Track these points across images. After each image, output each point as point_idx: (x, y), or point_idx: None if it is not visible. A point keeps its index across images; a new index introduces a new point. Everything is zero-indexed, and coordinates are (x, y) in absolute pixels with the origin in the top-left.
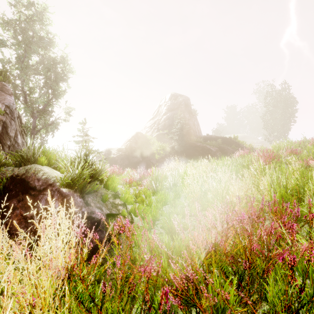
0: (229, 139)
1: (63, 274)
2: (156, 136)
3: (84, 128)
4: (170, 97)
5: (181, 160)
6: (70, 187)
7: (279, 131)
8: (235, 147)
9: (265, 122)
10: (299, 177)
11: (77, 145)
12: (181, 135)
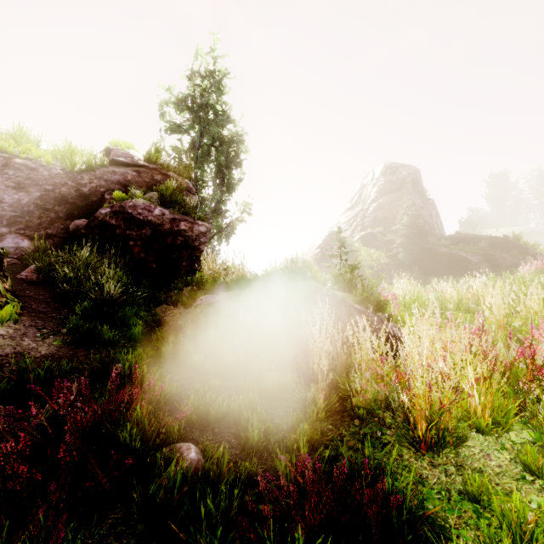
0: (504, 240)
1: (490, 341)
2: (360, 237)
3: (339, 239)
4: (384, 171)
5: (410, 278)
6: (362, 304)
7: None
8: (517, 254)
9: None
10: None
11: (334, 260)
12: (409, 236)
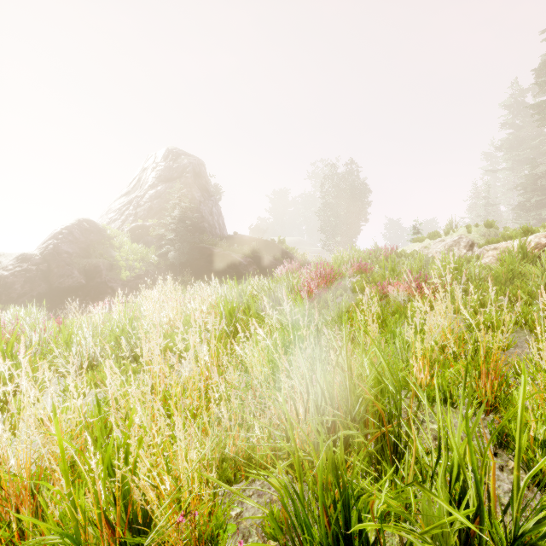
0: (271, 243)
1: None
2: (130, 230)
3: None
4: (166, 155)
5: (181, 282)
6: None
7: (344, 234)
8: (280, 258)
9: (326, 220)
10: (385, 366)
11: None
12: (181, 231)
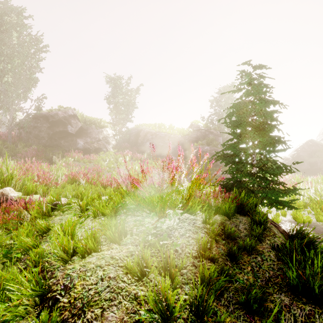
0: None
1: None
2: None
3: None
4: None
5: None
6: None
7: None
8: None
9: None
10: None
11: None
12: None
